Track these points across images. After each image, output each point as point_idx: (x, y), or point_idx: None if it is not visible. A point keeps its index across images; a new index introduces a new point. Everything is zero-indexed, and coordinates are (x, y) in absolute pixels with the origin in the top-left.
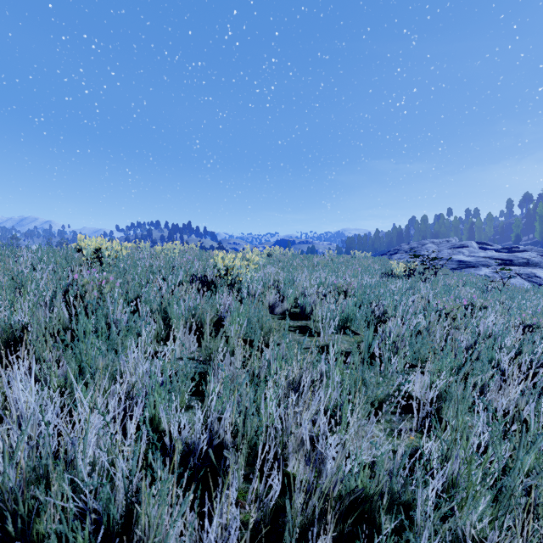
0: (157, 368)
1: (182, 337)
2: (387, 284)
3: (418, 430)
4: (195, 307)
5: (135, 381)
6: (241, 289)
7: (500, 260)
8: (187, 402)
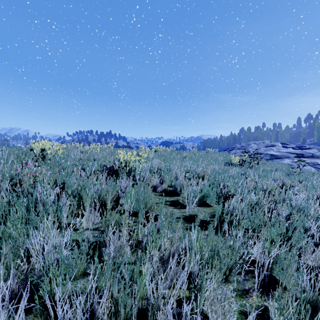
0: (61, 244)
1: (89, 213)
2: (229, 170)
3: (258, 289)
4: (100, 191)
5: (35, 262)
6: (135, 175)
7: (295, 154)
8: (83, 270)
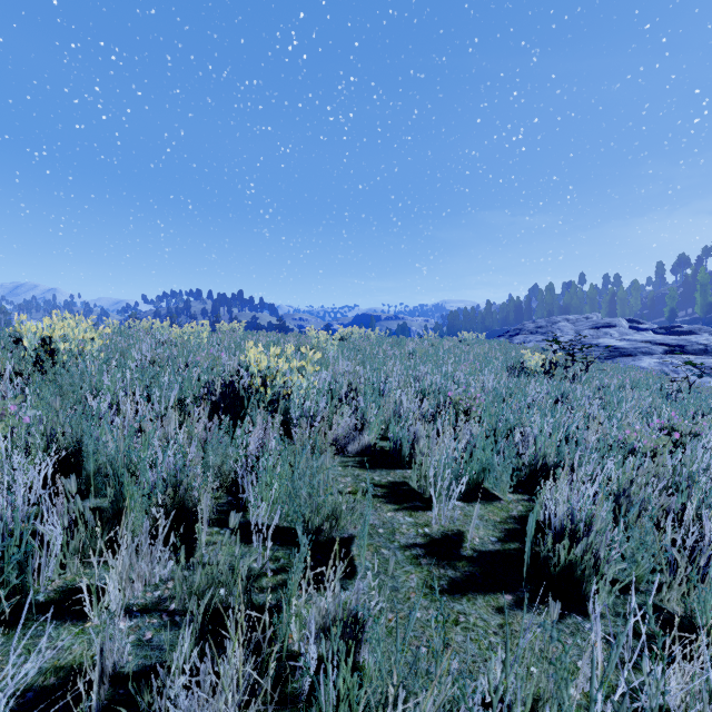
0: None
1: (130, 558)
2: (525, 390)
3: None
4: (180, 470)
5: None
6: (289, 410)
7: (666, 345)
8: None
